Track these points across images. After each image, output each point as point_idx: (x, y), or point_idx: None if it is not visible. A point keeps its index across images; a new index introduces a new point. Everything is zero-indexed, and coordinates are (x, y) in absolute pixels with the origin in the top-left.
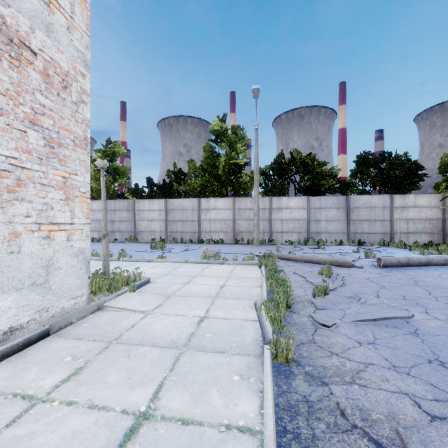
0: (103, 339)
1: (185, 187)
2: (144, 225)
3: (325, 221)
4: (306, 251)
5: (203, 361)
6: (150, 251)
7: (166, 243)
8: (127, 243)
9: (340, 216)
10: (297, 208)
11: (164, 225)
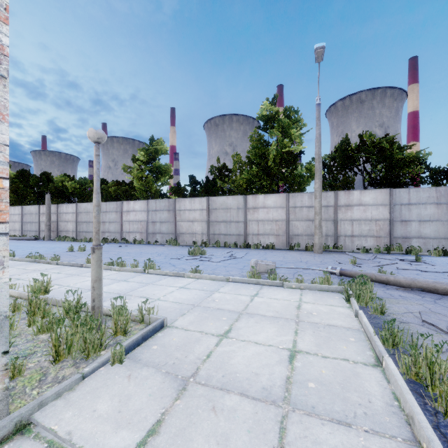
0: None
1: (230, 184)
2: (185, 227)
3: (418, 222)
4: (399, 265)
5: None
6: (186, 259)
7: (207, 247)
8: (167, 247)
9: (442, 215)
10: (374, 204)
11: (205, 227)
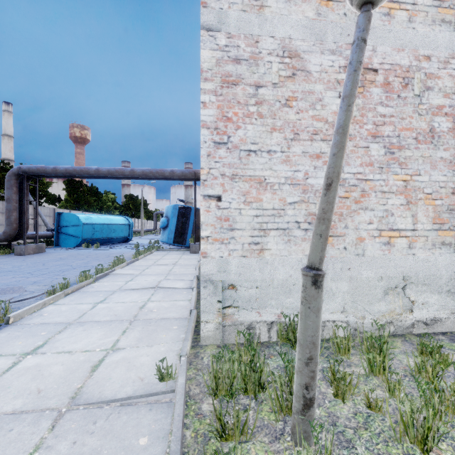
0: (144, 320)
1: None
2: None
3: None
4: None
5: (62, 318)
6: None
7: None
8: None
9: None
10: None
11: None
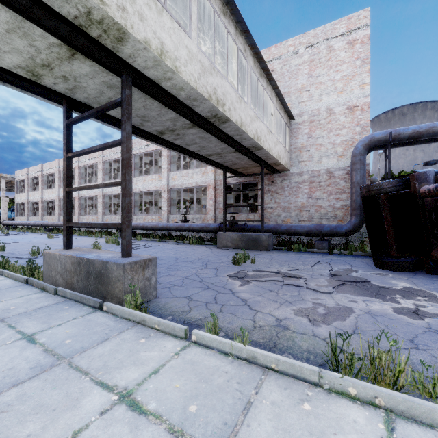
0: None
1: None
2: None
3: None
4: None
5: None
6: None
7: None
8: None
9: None
10: None
11: None
